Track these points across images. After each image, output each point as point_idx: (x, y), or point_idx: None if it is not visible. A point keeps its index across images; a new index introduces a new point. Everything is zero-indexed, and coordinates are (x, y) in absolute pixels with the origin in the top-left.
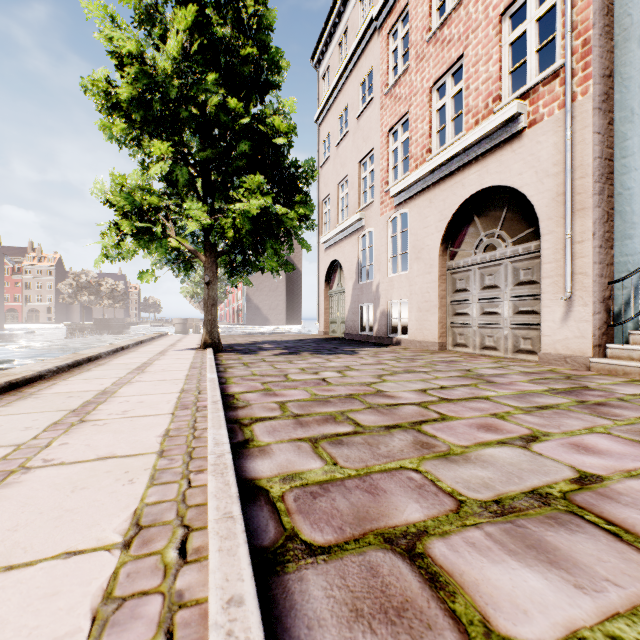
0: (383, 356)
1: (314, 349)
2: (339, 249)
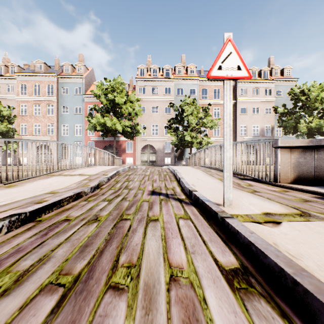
0: None
1: None
2: None
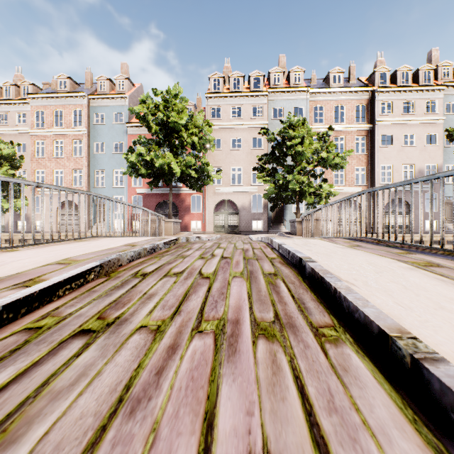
0: None
1: None
2: None
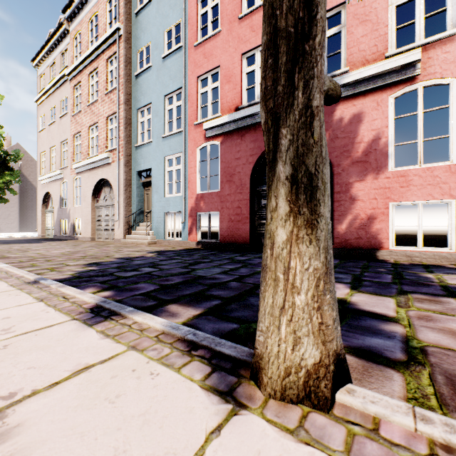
0: (56, 243)
1: (21, 242)
2: (51, 186)
